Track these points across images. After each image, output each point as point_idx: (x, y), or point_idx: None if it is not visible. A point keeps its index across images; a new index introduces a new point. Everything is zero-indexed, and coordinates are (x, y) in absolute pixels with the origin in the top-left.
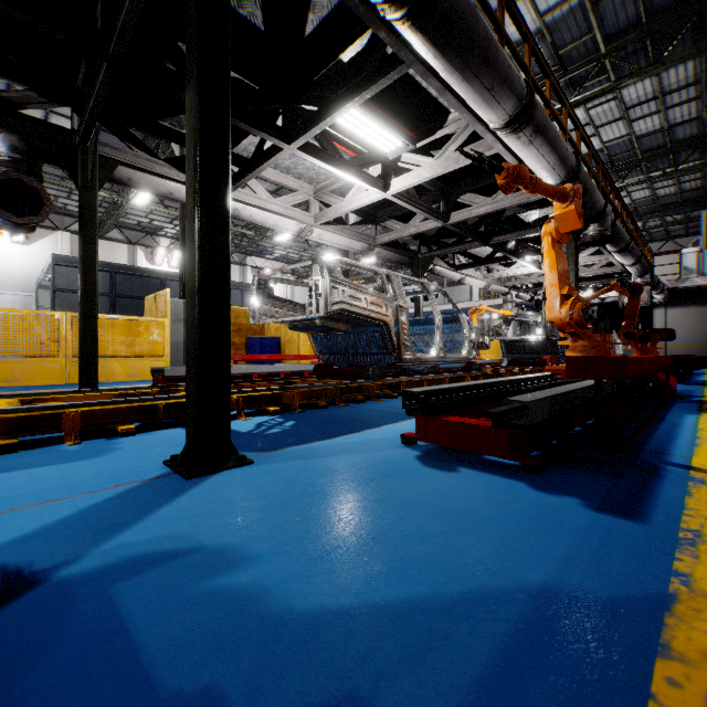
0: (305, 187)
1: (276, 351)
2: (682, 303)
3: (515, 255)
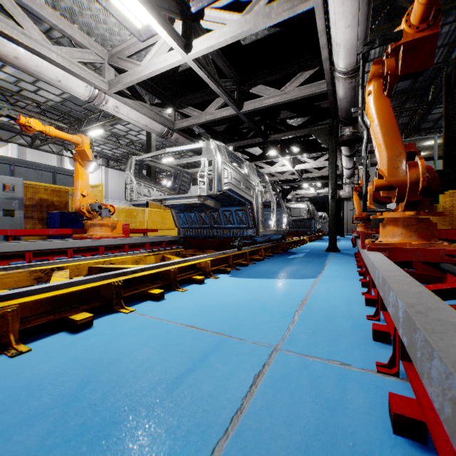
0: (97, 48)
1: (79, 226)
2: None
3: (281, 154)
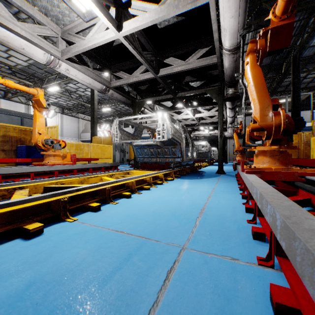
0: (52, 26)
1: (40, 156)
2: None
3: (185, 106)
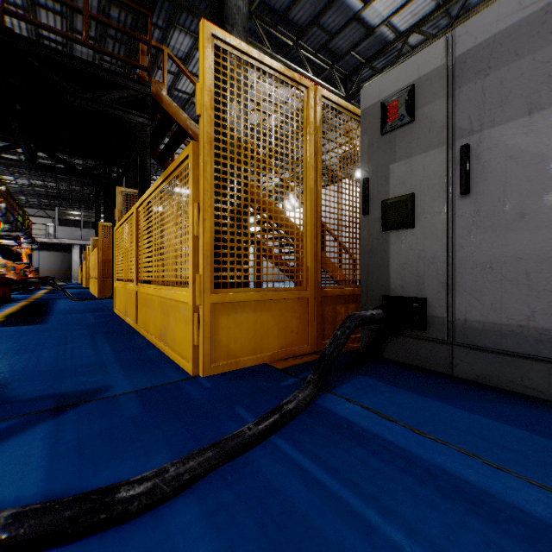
0: None
1: None
2: (49, 249)
3: None
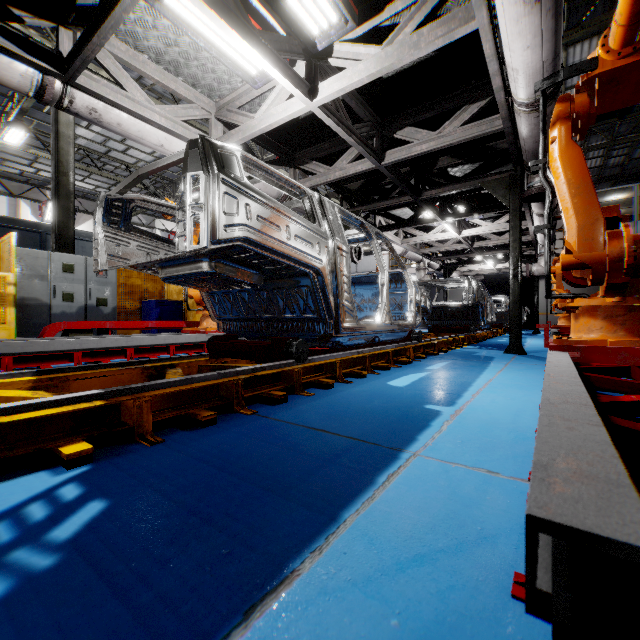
0: (203, 101)
1: (177, 317)
2: None
3: (440, 217)
